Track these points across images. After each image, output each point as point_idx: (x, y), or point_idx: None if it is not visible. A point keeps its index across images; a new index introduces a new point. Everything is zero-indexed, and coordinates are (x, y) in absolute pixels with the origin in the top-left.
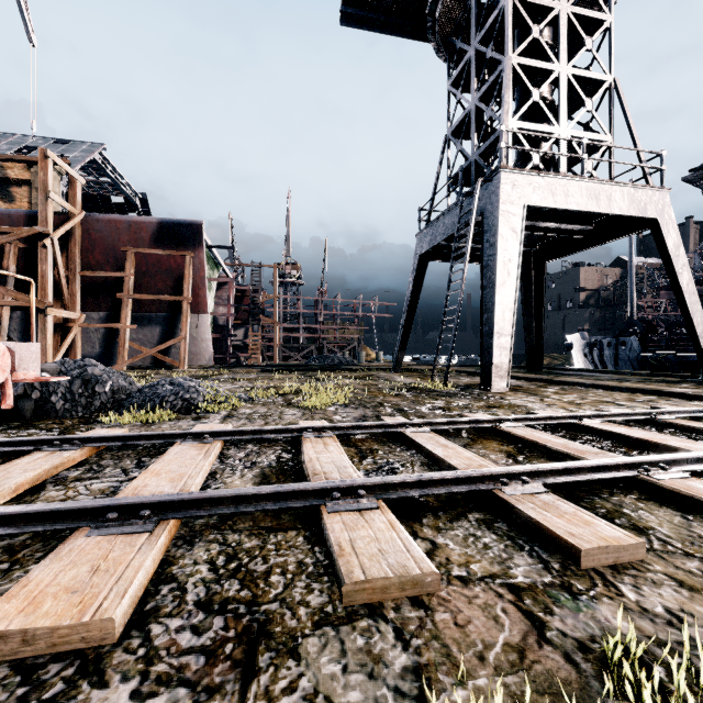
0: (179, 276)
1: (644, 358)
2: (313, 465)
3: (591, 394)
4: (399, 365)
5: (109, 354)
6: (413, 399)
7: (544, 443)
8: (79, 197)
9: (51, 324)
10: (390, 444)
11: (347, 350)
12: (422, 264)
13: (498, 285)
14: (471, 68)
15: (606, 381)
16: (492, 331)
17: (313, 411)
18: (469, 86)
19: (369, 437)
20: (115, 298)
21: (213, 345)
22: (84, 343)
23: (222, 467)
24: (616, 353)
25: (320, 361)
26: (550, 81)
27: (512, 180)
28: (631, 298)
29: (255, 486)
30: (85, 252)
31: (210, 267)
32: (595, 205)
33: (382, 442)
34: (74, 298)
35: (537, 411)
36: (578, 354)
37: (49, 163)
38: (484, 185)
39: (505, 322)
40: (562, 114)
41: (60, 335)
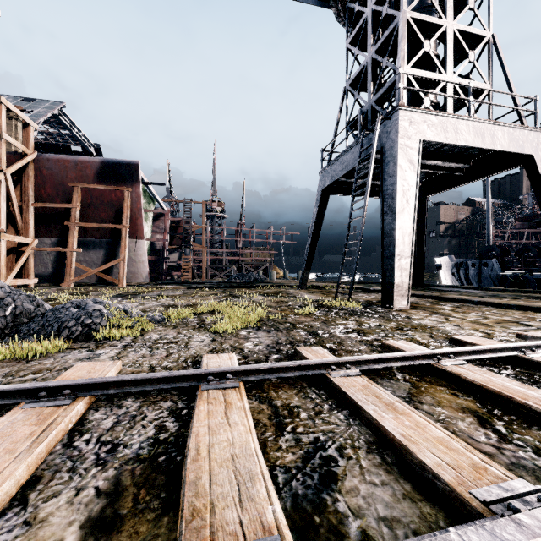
0: (119, 207)
1: (503, 277)
2: (198, 473)
3: (488, 312)
4: (304, 282)
5: (60, 273)
6: (324, 318)
7: (522, 400)
8: (32, 139)
9: (4, 248)
10: (313, 395)
11: (261, 270)
12: (324, 197)
13: (398, 211)
14: (368, 26)
15: (486, 298)
16: (393, 253)
17: (224, 336)
18: (364, 45)
19: (285, 381)
20: (65, 226)
21: (151, 265)
22: (38, 264)
23: (59, 461)
24: (480, 272)
25: (239, 279)
26: (437, 36)
27: (409, 117)
28: (488, 228)
29: (81, 534)
30: (37, 186)
31: (146, 201)
32: (481, 142)
33: (303, 390)
34: (27, 225)
35: (461, 337)
36: (446, 273)
37: (3, 108)
38: (383, 123)
39: (405, 245)
40: (449, 64)
41: (18, 257)
